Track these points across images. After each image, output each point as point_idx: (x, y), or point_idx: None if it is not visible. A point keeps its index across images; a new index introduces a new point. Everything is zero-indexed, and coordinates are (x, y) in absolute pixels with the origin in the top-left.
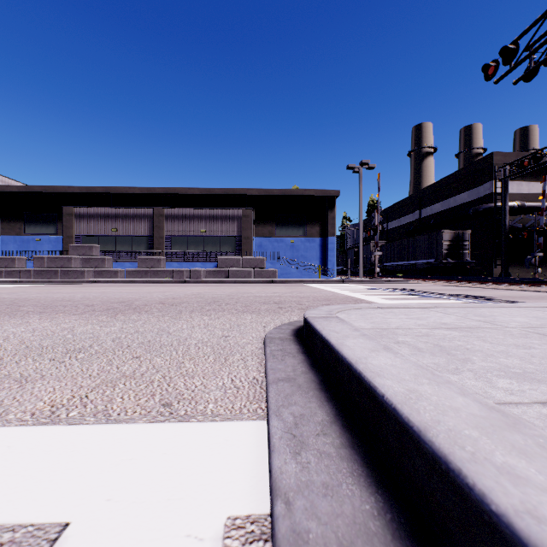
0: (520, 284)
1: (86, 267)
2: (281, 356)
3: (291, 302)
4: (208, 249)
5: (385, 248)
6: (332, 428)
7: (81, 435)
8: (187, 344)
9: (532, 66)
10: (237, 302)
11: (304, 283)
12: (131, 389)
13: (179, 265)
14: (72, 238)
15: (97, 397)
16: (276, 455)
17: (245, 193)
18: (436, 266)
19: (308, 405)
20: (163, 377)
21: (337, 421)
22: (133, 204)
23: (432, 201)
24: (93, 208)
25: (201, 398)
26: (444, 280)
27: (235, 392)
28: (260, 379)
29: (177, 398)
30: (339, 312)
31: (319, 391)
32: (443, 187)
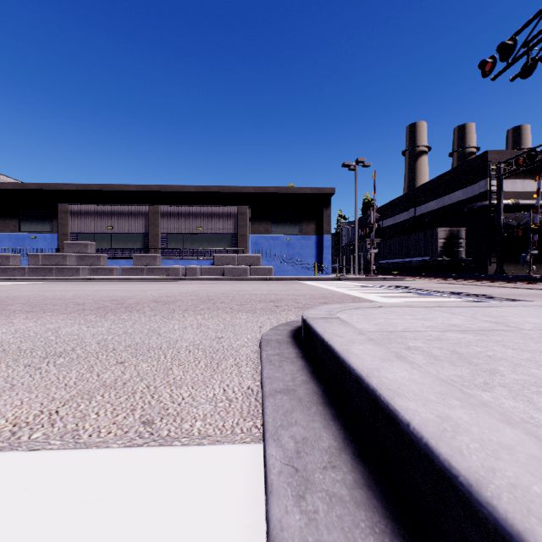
0: (516, 281)
1: (81, 265)
2: (279, 362)
3: (287, 301)
4: (204, 246)
5: (380, 245)
6: (342, 458)
7: (40, 465)
8: (177, 347)
9: (530, 62)
10: (232, 300)
11: (300, 280)
12: (109, 402)
13: (174, 262)
14: (67, 236)
15: (69, 412)
16: (275, 499)
17: (241, 191)
18: (431, 263)
19: (312, 425)
20: (147, 386)
21: (346, 448)
22: (129, 202)
23: (427, 199)
24: (88, 205)
25: (187, 414)
26: (440, 278)
27: (227, 406)
28: (255, 389)
29: (160, 414)
30: (339, 312)
31: (322, 406)
32: (437, 185)
